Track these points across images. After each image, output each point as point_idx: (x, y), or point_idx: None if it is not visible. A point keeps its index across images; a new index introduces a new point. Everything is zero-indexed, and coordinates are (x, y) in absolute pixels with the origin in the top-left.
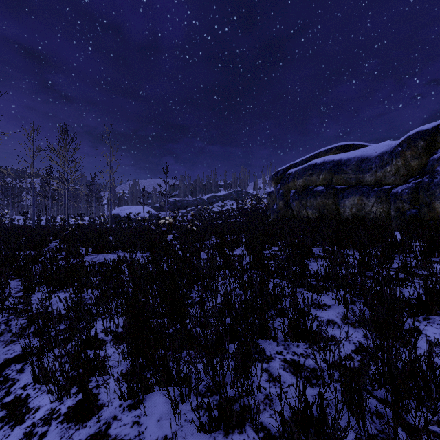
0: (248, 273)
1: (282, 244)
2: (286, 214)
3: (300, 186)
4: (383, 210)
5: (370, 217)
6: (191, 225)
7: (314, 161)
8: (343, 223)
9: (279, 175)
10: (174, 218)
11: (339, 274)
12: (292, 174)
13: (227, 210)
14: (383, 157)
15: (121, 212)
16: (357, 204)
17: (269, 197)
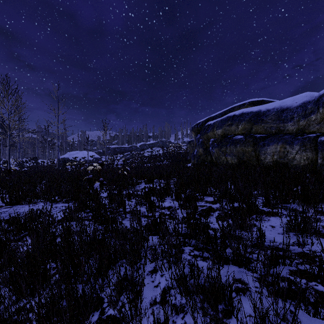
0: (187, 249)
1: (216, 195)
2: (205, 159)
3: (218, 135)
4: (306, 158)
5: (293, 164)
6: (122, 169)
7: (232, 113)
8: (265, 169)
9: (199, 127)
10: (102, 165)
11: (322, 255)
12: (211, 125)
13: (155, 155)
14: (306, 106)
15: (70, 156)
16: (279, 151)
17: (189, 145)
